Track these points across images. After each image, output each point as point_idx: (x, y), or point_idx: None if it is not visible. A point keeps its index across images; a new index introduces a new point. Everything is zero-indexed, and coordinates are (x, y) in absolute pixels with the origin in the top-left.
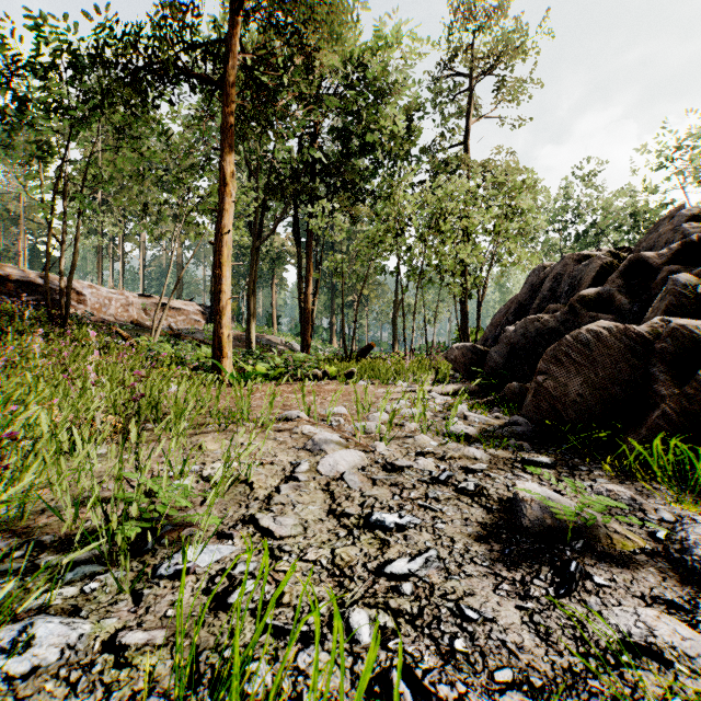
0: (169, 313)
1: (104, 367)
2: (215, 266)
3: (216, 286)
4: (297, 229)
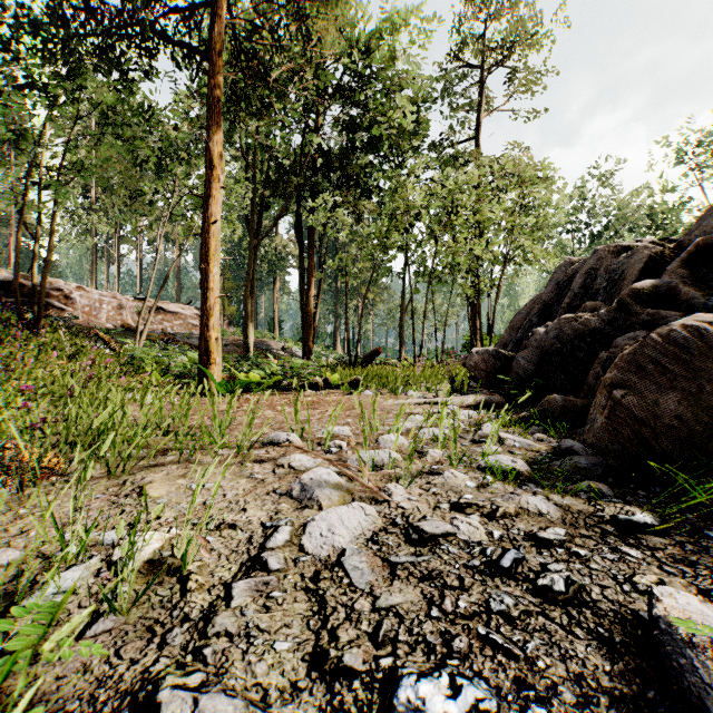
0: (165, 317)
1: (69, 375)
2: (201, 260)
3: (202, 283)
4: (298, 227)
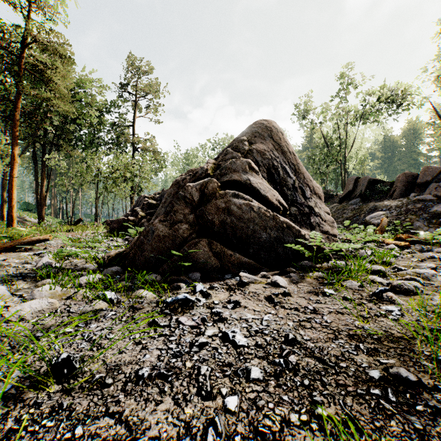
0: None
1: None
2: (9, 189)
3: (10, 197)
4: (35, 155)
